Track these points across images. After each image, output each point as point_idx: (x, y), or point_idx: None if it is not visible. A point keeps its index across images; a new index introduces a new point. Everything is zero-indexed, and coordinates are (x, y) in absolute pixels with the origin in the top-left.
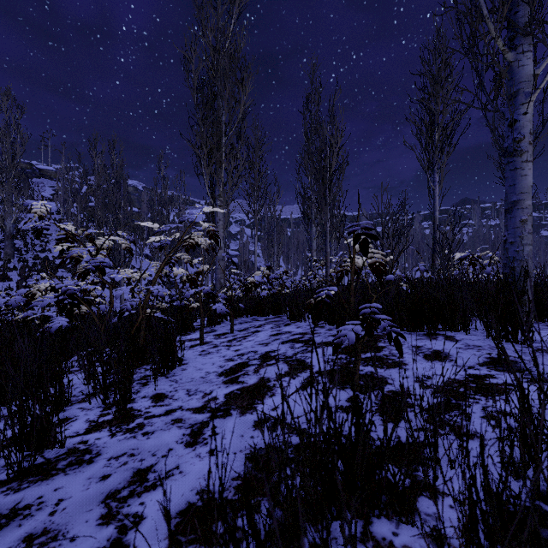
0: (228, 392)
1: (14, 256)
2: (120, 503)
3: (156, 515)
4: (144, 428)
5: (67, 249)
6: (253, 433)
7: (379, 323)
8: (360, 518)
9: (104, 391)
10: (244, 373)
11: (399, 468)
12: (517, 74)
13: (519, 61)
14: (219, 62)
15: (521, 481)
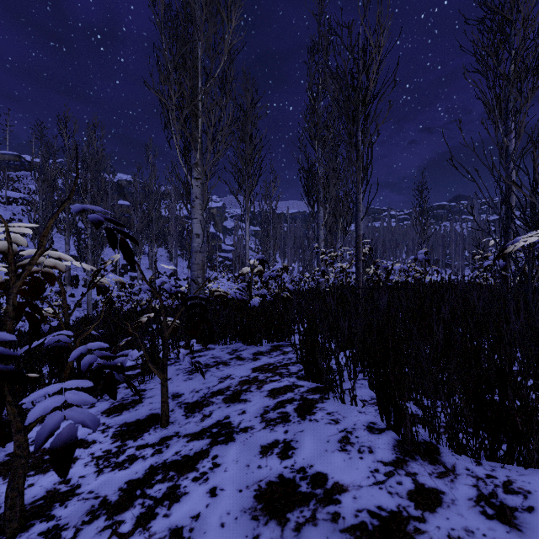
0: None
1: None
2: None
3: None
4: None
5: None
6: None
7: None
8: None
9: None
10: None
11: None
12: None
13: None
14: None
15: None
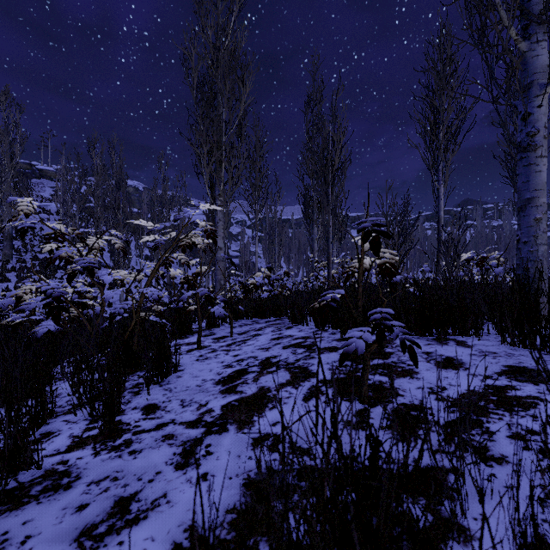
0: (225, 403)
1: (12, 257)
2: (95, 541)
3: None
4: (131, 445)
5: (56, 249)
6: (251, 453)
7: (392, 330)
8: None
9: (90, 402)
10: (243, 382)
11: (424, 510)
12: (531, 65)
13: (533, 51)
14: (219, 59)
15: None
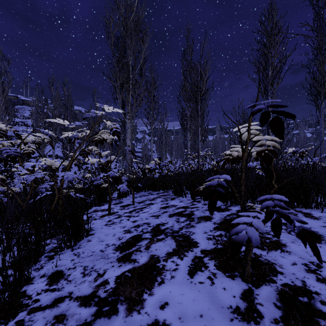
0: (119, 274)
1: None
2: None
3: None
4: None
5: None
6: None
7: (291, 220)
8: None
9: (2, 272)
10: (137, 249)
11: None
12: None
13: None
14: (128, 26)
15: None
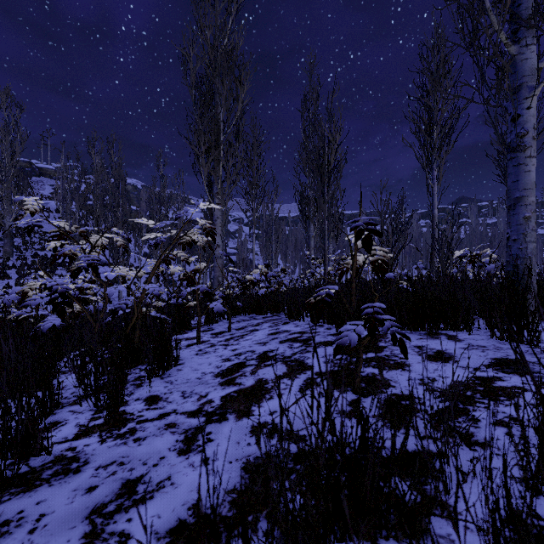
0: (224, 394)
1: (13, 254)
2: (105, 519)
3: (143, 534)
4: (135, 433)
5: (60, 247)
6: (249, 440)
7: (383, 323)
8: (366, 540)
9: (95, 394)
10: (241, 374)
11: (409, 486)
12: (520, 68)
13: (522, 54)
14: (217, 59)
15: (540, 498)
